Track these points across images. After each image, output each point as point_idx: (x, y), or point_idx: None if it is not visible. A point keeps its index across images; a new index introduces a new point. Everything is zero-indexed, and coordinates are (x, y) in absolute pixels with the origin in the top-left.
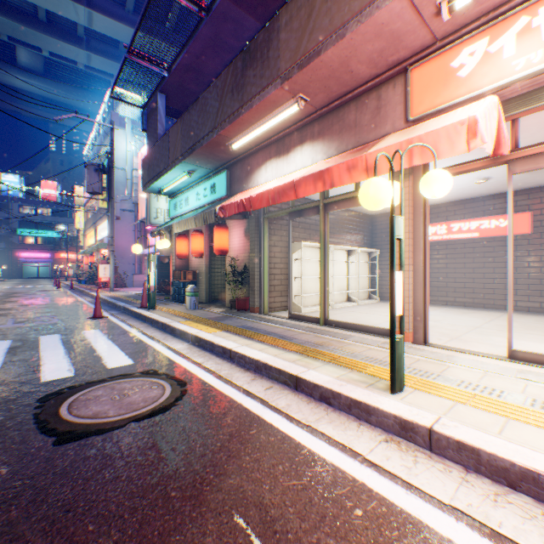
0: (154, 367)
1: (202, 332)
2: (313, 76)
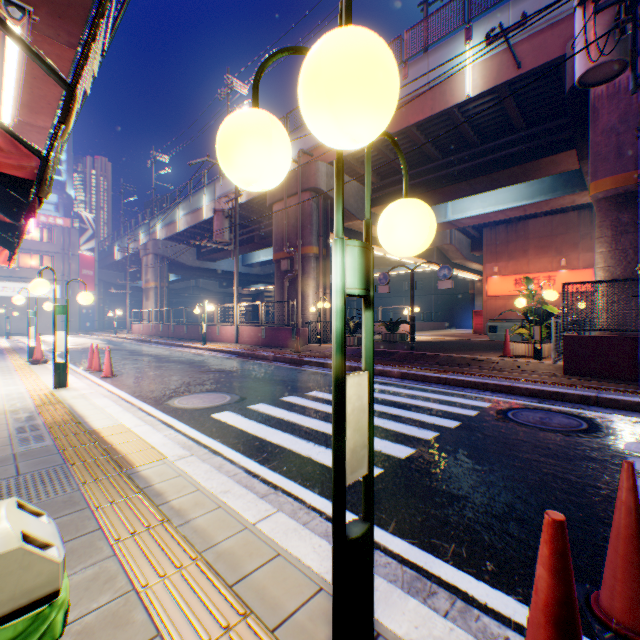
0: (191, 412)
1: (133, 424)
2: (31, 139)
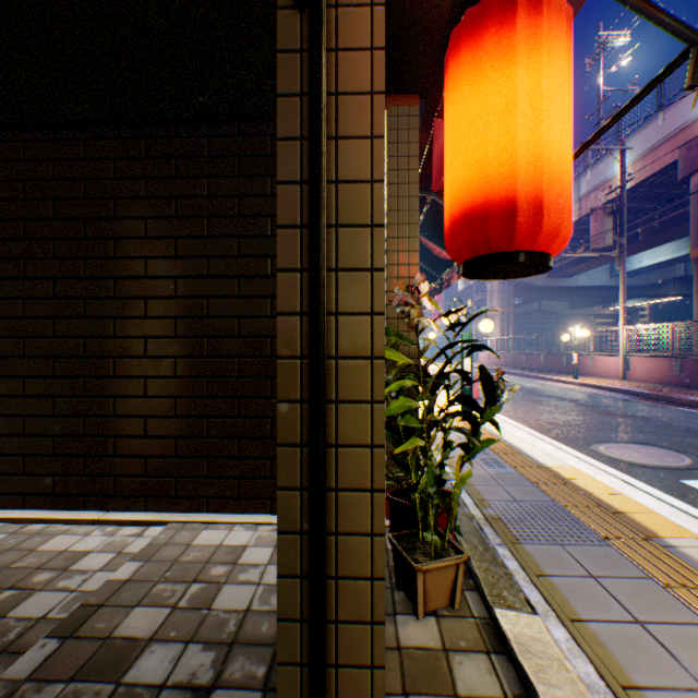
0: (638, 468)
1: (587, 470)
2: None
